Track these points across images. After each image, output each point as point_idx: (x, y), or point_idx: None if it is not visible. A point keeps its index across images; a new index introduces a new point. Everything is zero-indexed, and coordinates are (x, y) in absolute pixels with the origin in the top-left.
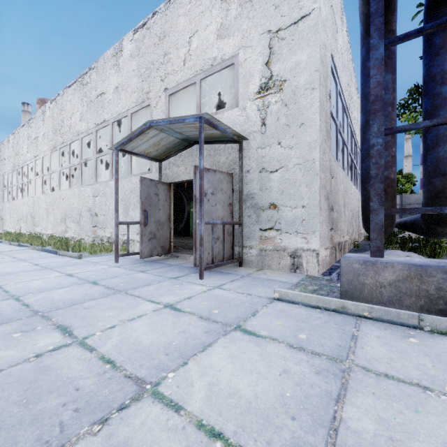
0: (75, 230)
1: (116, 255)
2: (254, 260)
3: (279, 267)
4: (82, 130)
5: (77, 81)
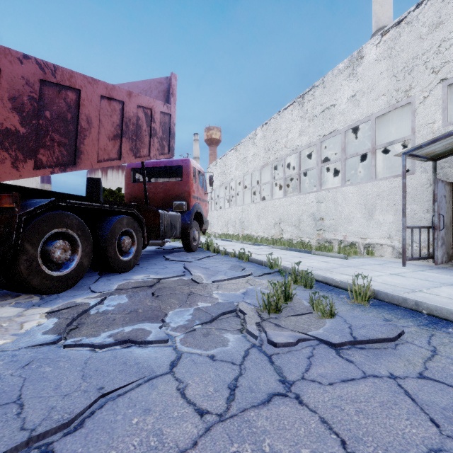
0: (293, 232)
1: (404, 259)
2: None
3: None
4: (301, 145)
5: (295, 102)
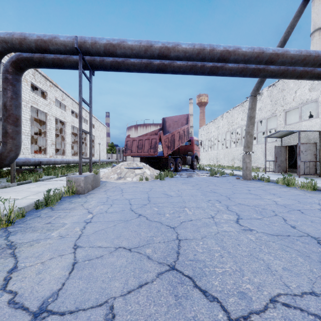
0: (239, 163)
1: (265, 171)
2: None
3: None
4: (242, 124)
5: (239, 105)
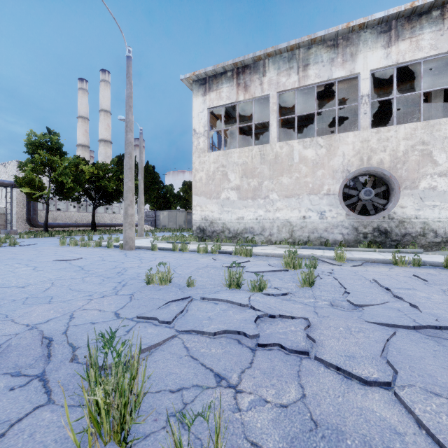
0: None
1: None
2: None
3: None
4: None
5: None
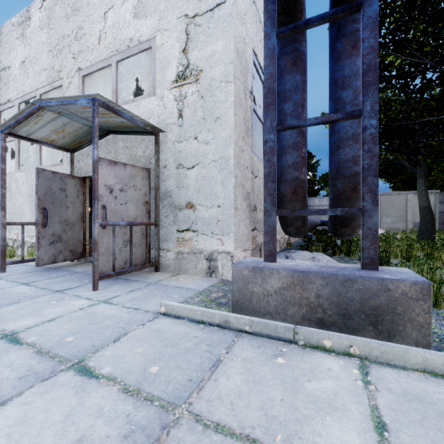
0: None
1: (2, 263)
2: (171, 264)
3: (196, 271)
4: None
5: None
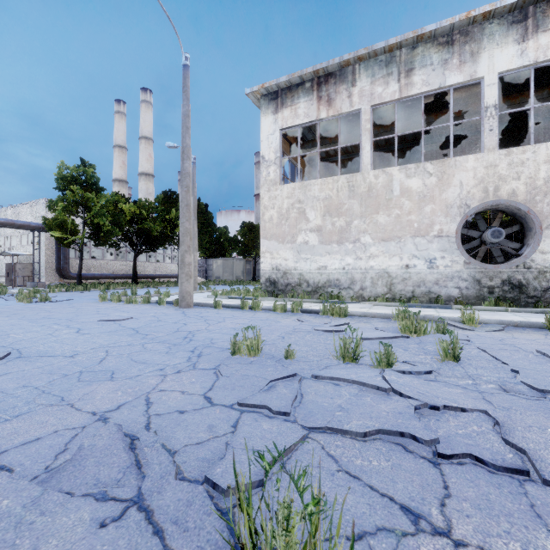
0: None
1: None
2: None
3: None
4: None
5: None
